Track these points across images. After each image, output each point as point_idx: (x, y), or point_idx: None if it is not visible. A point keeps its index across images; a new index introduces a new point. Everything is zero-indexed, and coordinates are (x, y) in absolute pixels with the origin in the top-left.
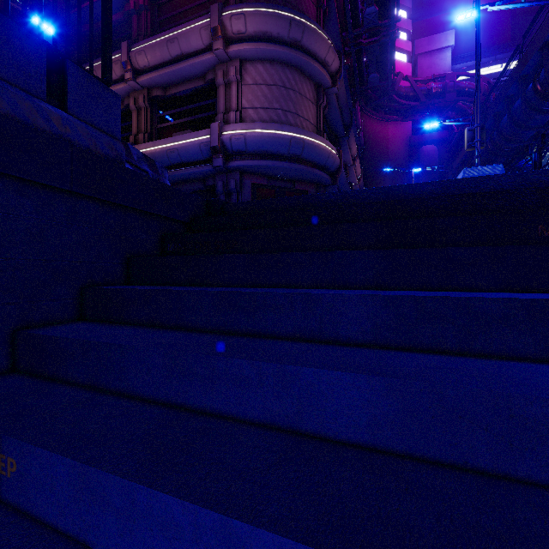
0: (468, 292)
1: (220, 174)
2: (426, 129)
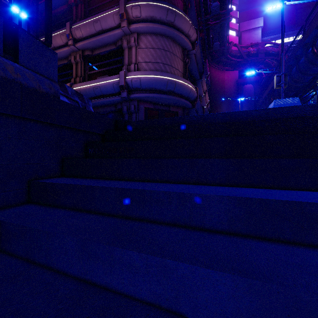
0: (293, 190)
1: (125, 102)
2: (246, 75)
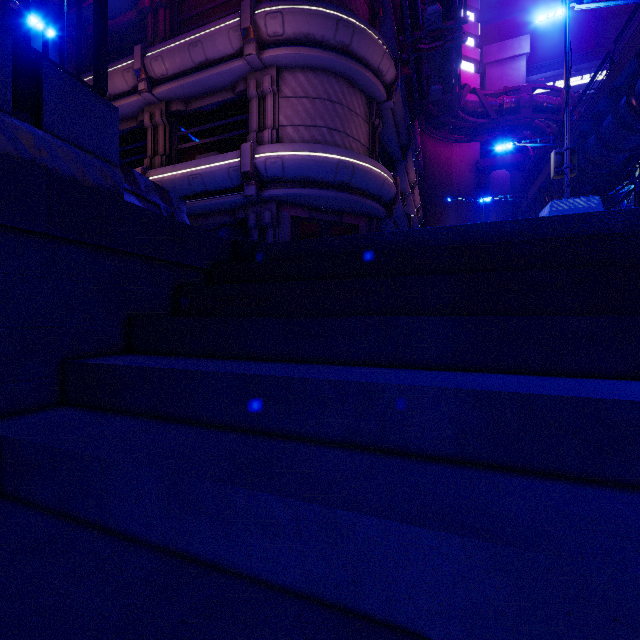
0: (584, 378)
1: (252, 205)
2: (496, 151)
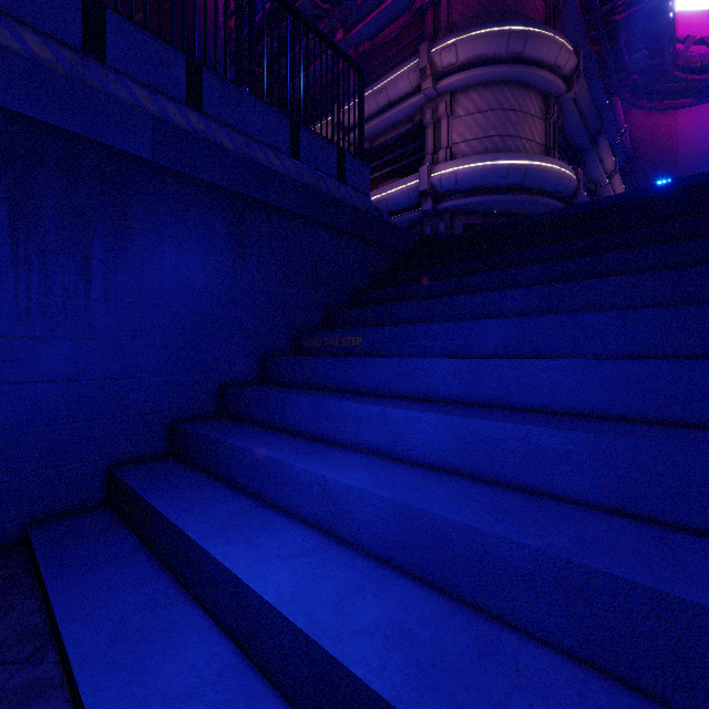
0: None
1: (428, 219)
2: None
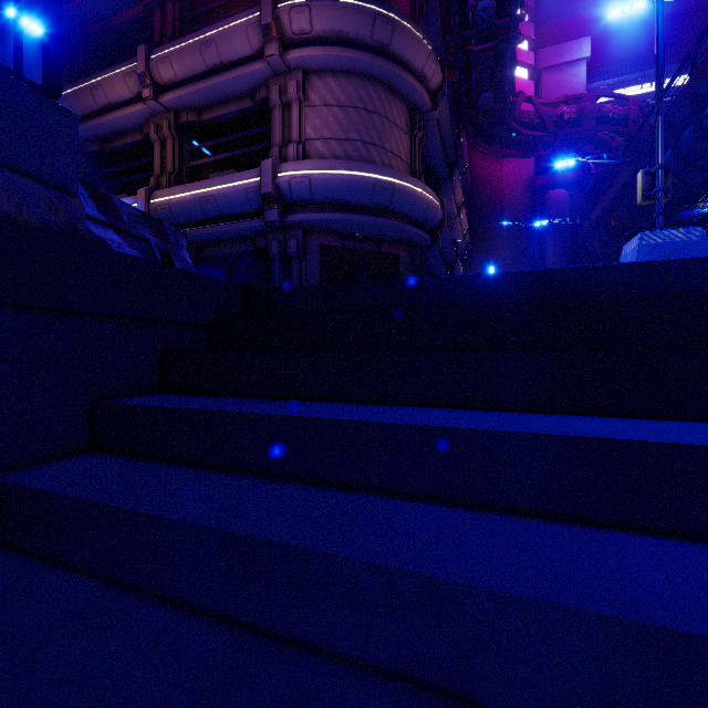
0: None
1: (275, 232)
2: (553, 167)
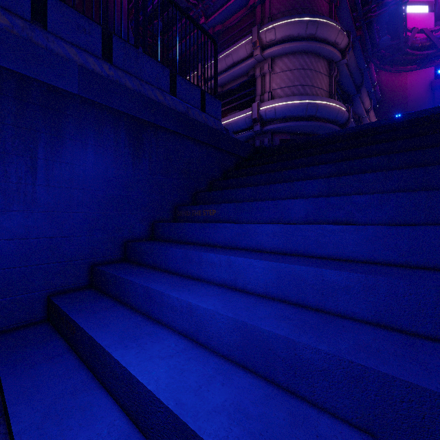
0: None
1: (257, 136)
2: None
